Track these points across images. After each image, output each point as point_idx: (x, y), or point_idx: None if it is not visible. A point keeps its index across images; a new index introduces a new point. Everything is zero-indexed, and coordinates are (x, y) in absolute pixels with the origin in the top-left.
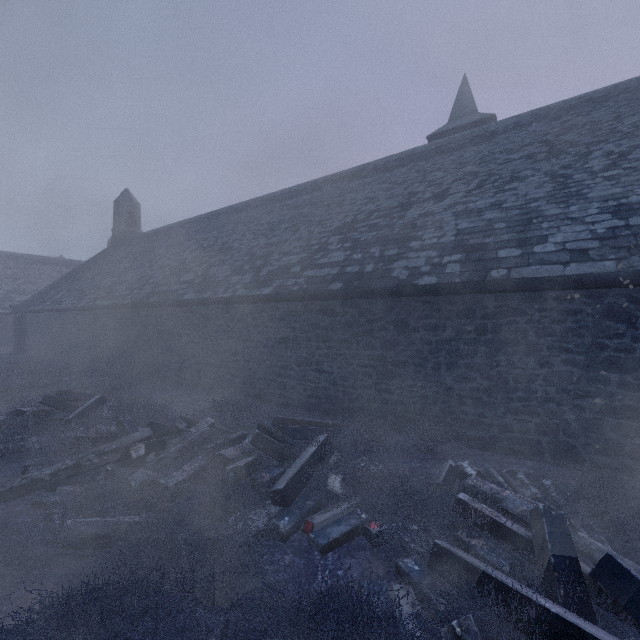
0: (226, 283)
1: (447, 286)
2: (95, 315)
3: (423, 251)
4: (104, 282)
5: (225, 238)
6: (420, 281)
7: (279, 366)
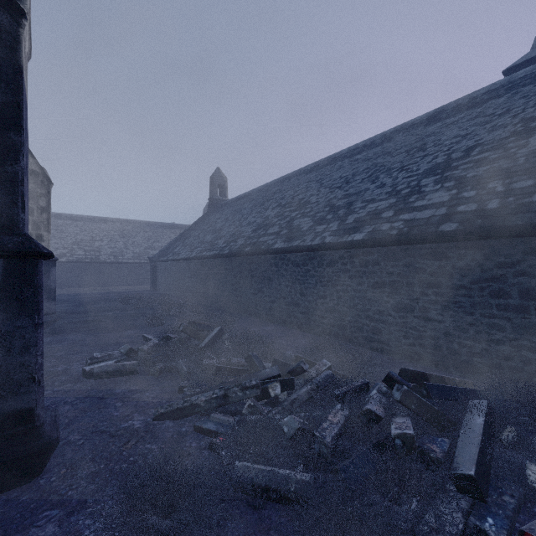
0: (312, 232)
1: None
2: (202, 263)
3: None
4: (207, 238)
5: (301, 195)
6: None
7: (373, 311)
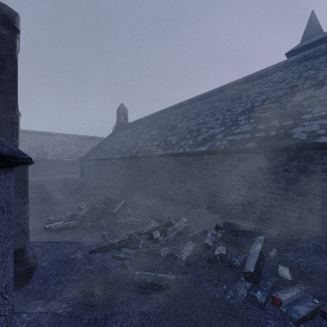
0: (178, 145)
1: None
2: (113, 162)
3: (315, 120)
4: (115, 146)
5: (172, 122)
6: (319, 140)
7: (211, 190)
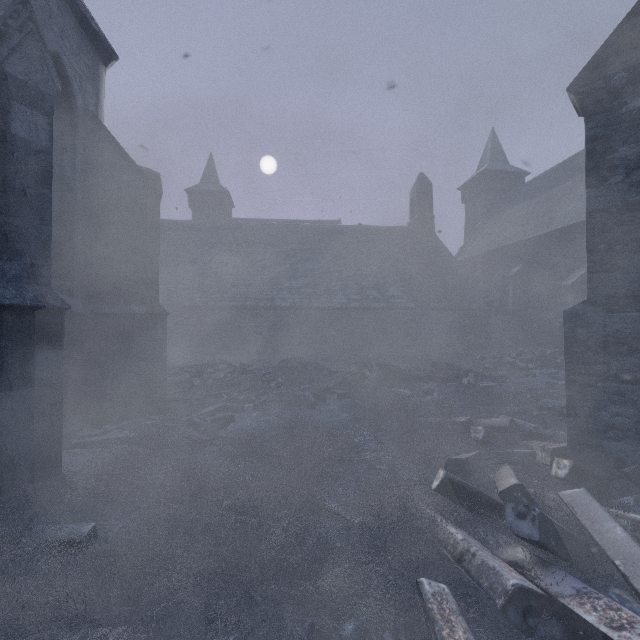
0: None
1: (195, 306)
2: None
3: (186, 291)
4: None
5: None
6: (185, 304)
7: None
